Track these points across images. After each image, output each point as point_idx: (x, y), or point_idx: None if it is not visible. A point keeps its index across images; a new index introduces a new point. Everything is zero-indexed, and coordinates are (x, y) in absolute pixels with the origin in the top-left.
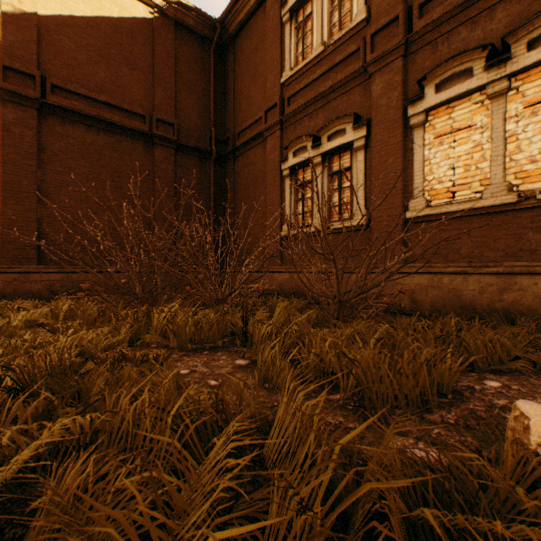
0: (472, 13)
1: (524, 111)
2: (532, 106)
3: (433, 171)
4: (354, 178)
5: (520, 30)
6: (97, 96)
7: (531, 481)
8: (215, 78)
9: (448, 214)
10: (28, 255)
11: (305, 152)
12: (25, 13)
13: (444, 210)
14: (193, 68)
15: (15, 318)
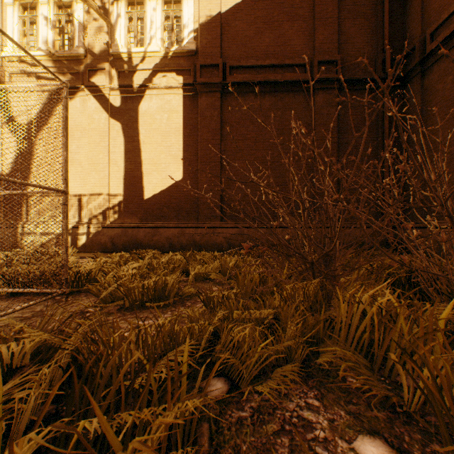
0: None
1: None
2: None
3: None
4: None
5: None
6: (262, 62)
7: None
8: None
9: None
10: (214, 213)
11: None
12: (212, 17)
13: None
14: None
15: (193, 270)
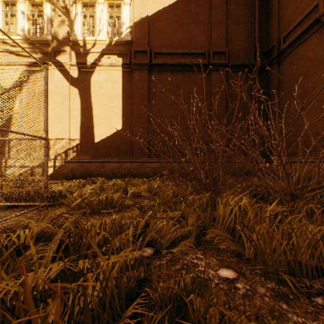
0: None
1: None
2: None
3: None
4: None
5: None
6: (176, 51)
7: None
8: (258, 3)
9: None
10: (144, 152)
11: None
12: (143, 18)
13: None
14: (240, 3)
15: (130, 190)
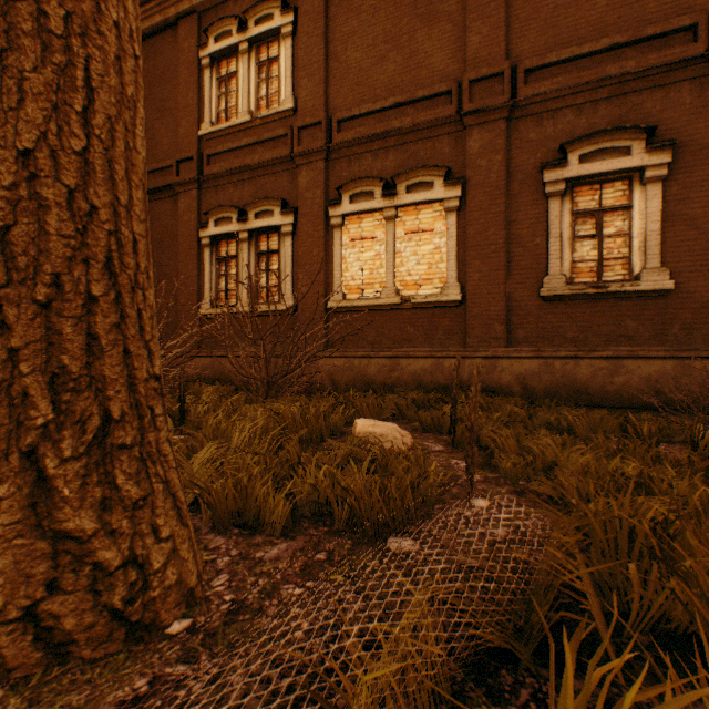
0: (375, 146)
1: (405, 236)
2: (409, 234)
3: (348, 269)
4: (283, 262)
5: (402, 176)
6: None
7: (352, 446)
8: None
9: (359, 307)
10: None
11: (230, 223)
12: None
13: (356, 304)
14: None
15: None
